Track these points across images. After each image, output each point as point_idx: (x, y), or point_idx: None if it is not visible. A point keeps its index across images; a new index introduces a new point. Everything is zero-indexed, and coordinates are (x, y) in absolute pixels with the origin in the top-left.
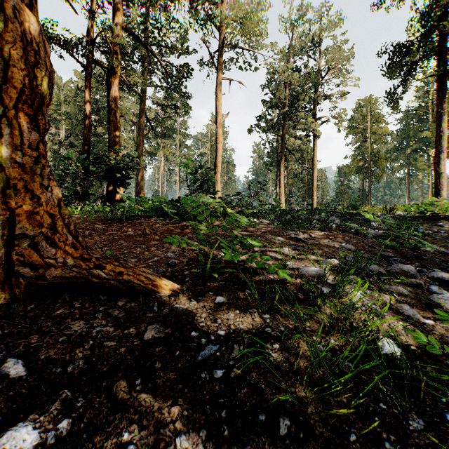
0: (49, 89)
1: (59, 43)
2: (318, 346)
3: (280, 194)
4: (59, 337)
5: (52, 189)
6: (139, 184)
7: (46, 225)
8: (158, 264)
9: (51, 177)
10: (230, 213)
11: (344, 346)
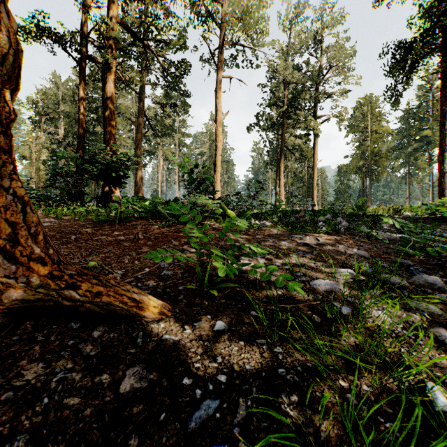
0: (15, 71)
1: (52, 37)
2: (347, 395)
3: (280, 194)
4: (3, 392)
5: (16, 191)
6: (138, 184)
7: (5, 236)
8: (148, 277)
9: (15, 176)
10: (230, 214)
11: (380, 394)
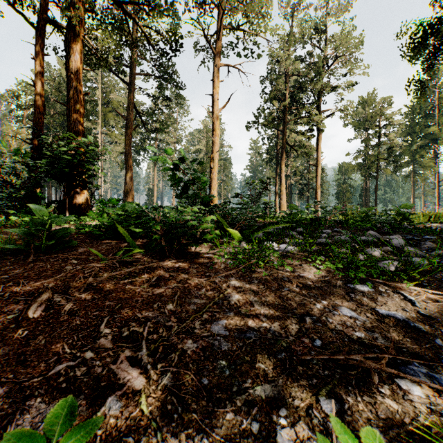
0: None
1: None
2: None
3: (282, 193)
4: None
5: None
6: (128, 183)
7: None
8: None
9: None
10: (232, 233)
11: None
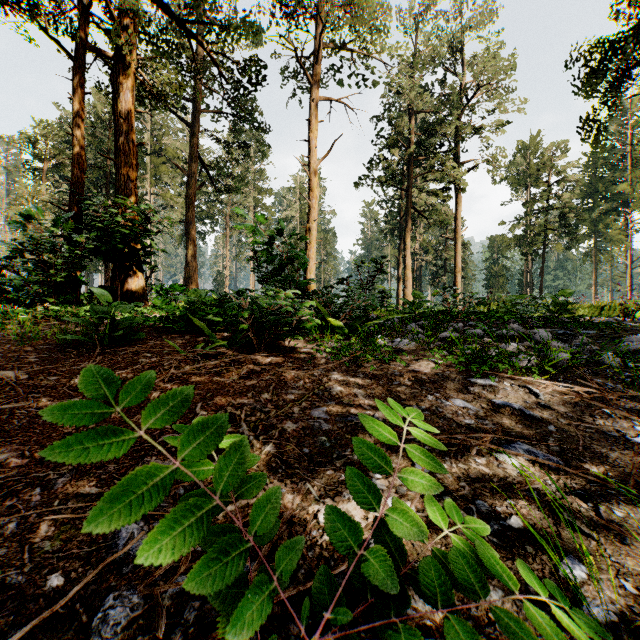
0: None
1: (17, 6)
2: None
3: (406, 279)
4: None
5: None
6: (190, 264)
7: None
8: None
9: None
10: (335, 325)
11: None
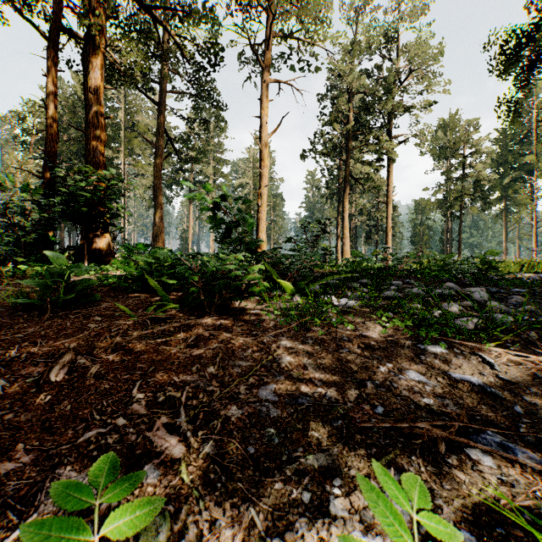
0: None
1: None
2: None
3: (344, 237)
4: None
5: None
6: (157, 224)
7: None
8: None
9: None
10: (283, 285)
11: None
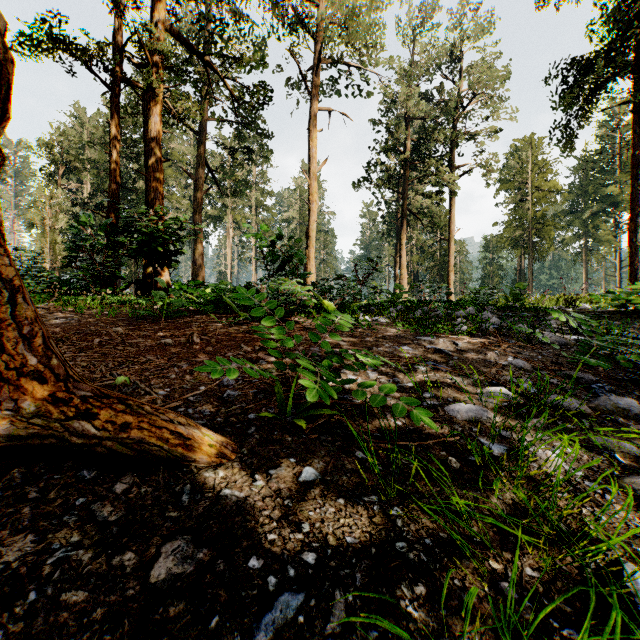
0: (2, 91)
1: (70, 50)
2: (502, 584)
3: (402, 277)
4: None
5: (1, 270)
6: (197, 263)
7: None
8: (204, 400)
9: None
10: (328, 307)
11: (552, 582)
